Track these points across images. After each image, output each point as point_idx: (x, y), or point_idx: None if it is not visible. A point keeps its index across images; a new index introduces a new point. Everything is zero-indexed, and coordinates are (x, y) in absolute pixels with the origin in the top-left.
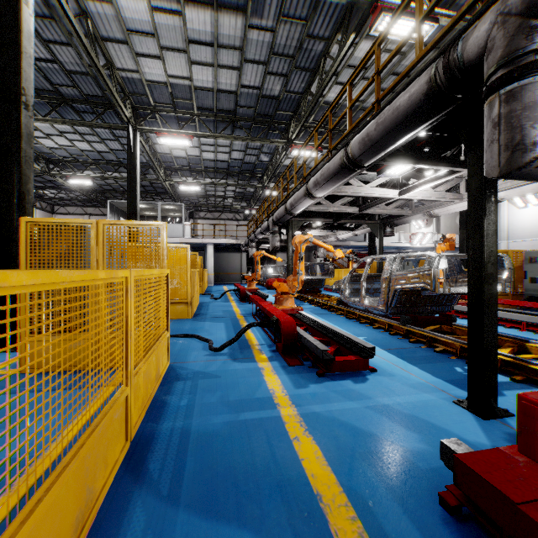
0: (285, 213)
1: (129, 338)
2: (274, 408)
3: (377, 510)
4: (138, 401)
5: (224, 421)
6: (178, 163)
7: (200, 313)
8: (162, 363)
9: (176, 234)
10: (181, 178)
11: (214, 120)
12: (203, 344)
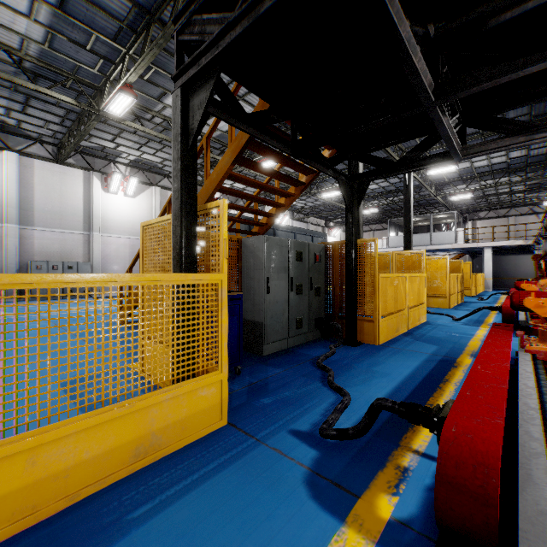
0: (546, 223)
1: (407, 296)
2: (471, 336)
3: None
4: (410, 321)
5: (444, 334)
6: (448, 177)
7: (458, 307)
8: (422, 317)
9: (448, 240)
10: (453, 188)
11: (482, 138)
12: (450, 318)
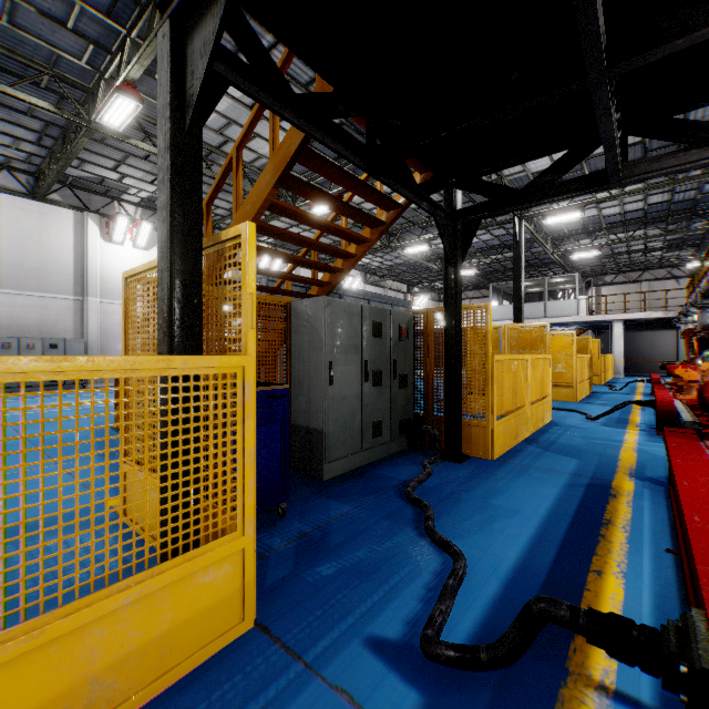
0: (707, 286)
1: (529, 386)
2: (619, 443)
3: (648, 467)
4: (532, 421)
5: (581, 440)
6: (569, 229)
7: (588, 400)
8: (546, 415)
9: (567, 312)
10: (574, 243)
11: None
12: (582, 416)
